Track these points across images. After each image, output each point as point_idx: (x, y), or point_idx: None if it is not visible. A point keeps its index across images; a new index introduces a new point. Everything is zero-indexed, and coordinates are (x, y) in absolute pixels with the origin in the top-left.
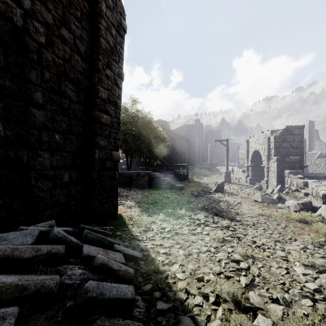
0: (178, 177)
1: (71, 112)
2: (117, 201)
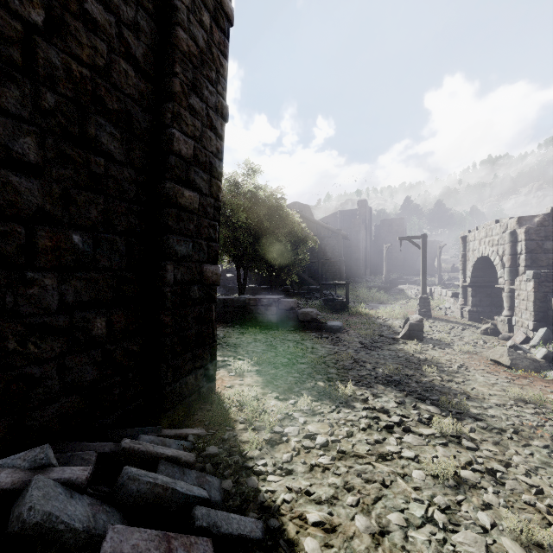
0: (330, 305)
1: (112, 184)
2: (214, 366)
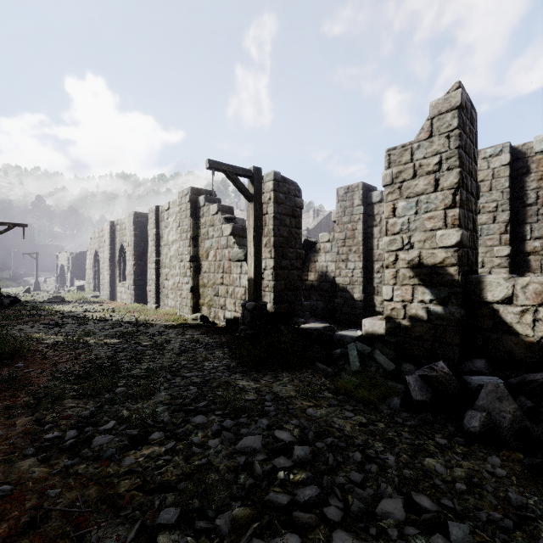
0: None
1: None
2: None
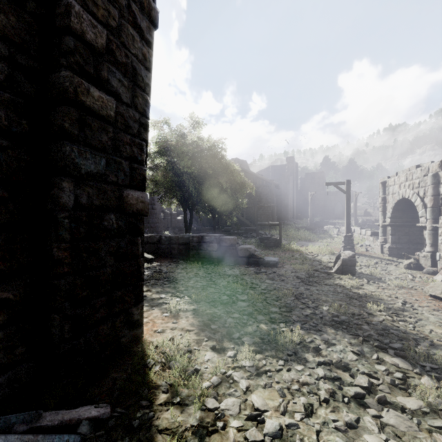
0: (265, 242)
1: None
2: (140, 309)
